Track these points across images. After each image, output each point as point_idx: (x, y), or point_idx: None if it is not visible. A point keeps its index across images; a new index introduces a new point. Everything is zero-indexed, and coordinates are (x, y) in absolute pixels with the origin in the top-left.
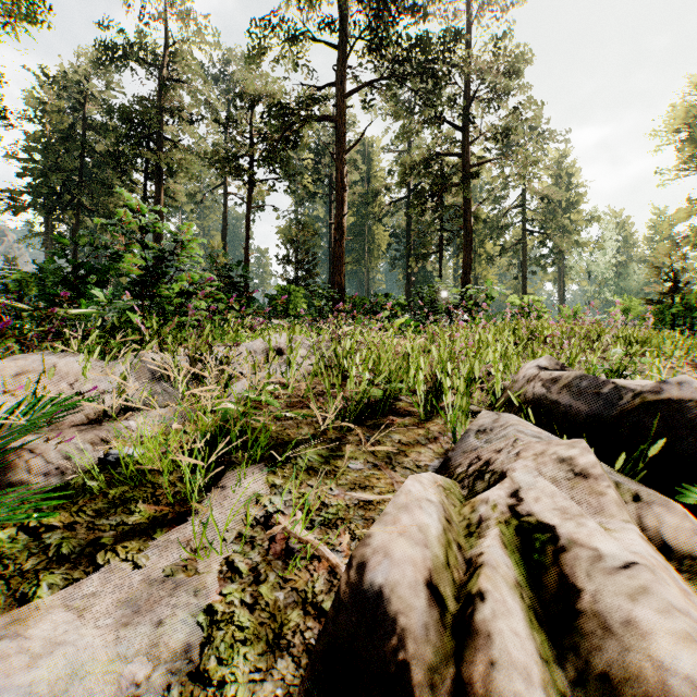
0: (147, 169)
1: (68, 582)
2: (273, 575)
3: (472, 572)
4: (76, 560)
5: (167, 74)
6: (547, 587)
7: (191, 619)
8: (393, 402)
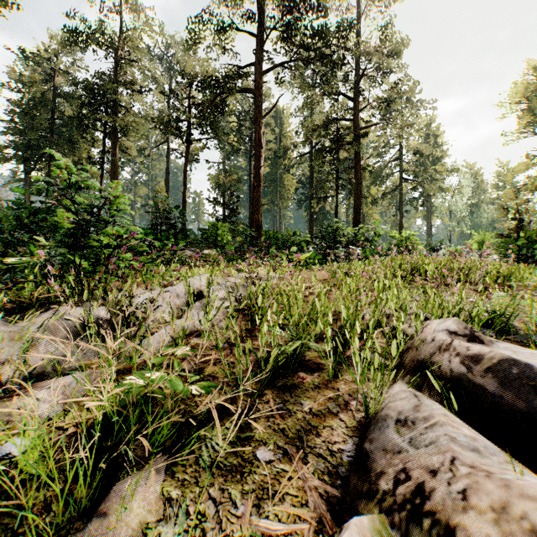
0: (105, 129)
1: None
2: None
3: None
4: None
5: (120, 54)
6: None
7: None
8: (303, 352)
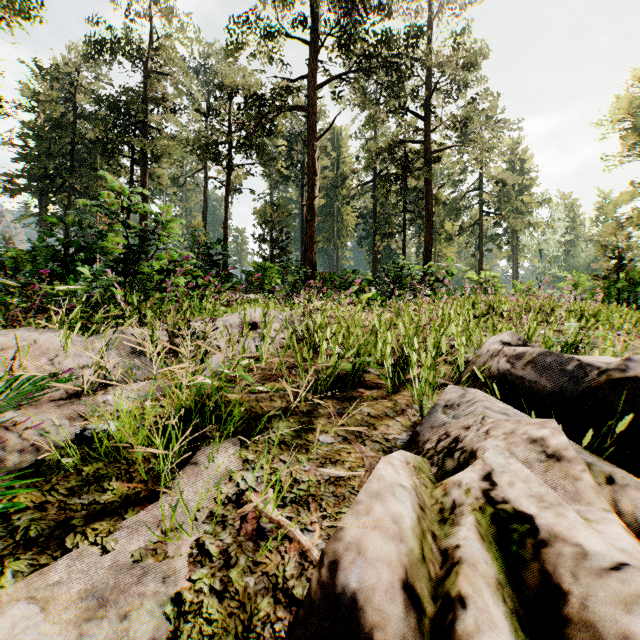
0: (133, 155)
1: (34, 568)
2: (244, 558)
3: (448, 566)
4: (45, 543)
5: (151, 67)
6: (527, 584)
7: (158, 609)
8: (362, 374)
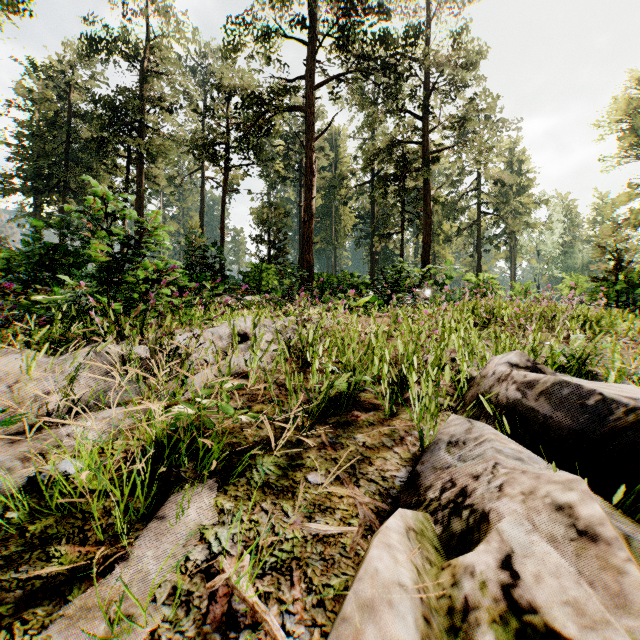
0: (129, 154)
1: None
2: None
3: None
4: None
5: (147, 66)
6: None
7: None
8: (358, 393)
